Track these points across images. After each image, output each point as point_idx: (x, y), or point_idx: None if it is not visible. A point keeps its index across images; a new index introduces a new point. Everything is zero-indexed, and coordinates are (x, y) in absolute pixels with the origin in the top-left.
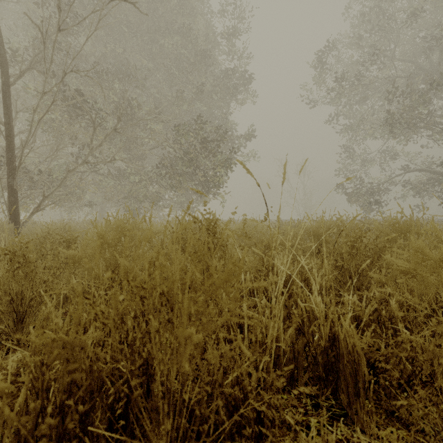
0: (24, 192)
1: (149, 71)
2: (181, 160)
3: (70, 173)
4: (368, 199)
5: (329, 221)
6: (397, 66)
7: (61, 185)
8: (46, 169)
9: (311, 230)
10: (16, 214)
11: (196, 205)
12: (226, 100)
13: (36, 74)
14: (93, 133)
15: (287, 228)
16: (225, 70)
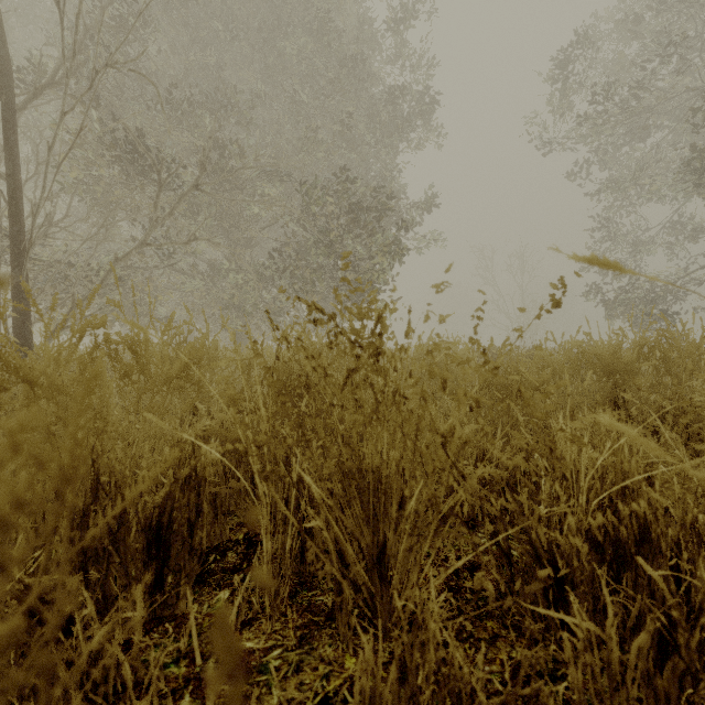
0: (48, 297)
1: (262, 98)
2: (313, 245)
3: (118, 263)
4: (647, 309)
5: (639, 337)
6: (702, 68)
7: (103, 283)
8: (87, 261)
9: (598, 359)
10: (27, 333)
11: (339, 323)
12: (391, 143)
13: (72, 102)
14: (157, 193)
15: (540, 353)
16: (390, 88)
